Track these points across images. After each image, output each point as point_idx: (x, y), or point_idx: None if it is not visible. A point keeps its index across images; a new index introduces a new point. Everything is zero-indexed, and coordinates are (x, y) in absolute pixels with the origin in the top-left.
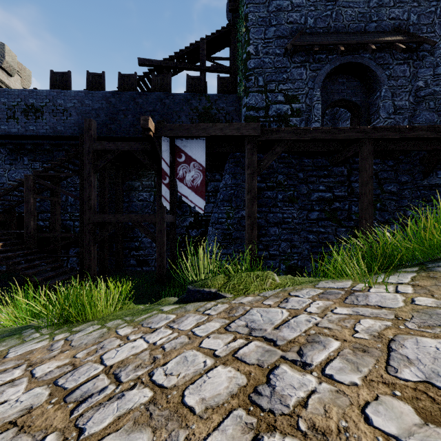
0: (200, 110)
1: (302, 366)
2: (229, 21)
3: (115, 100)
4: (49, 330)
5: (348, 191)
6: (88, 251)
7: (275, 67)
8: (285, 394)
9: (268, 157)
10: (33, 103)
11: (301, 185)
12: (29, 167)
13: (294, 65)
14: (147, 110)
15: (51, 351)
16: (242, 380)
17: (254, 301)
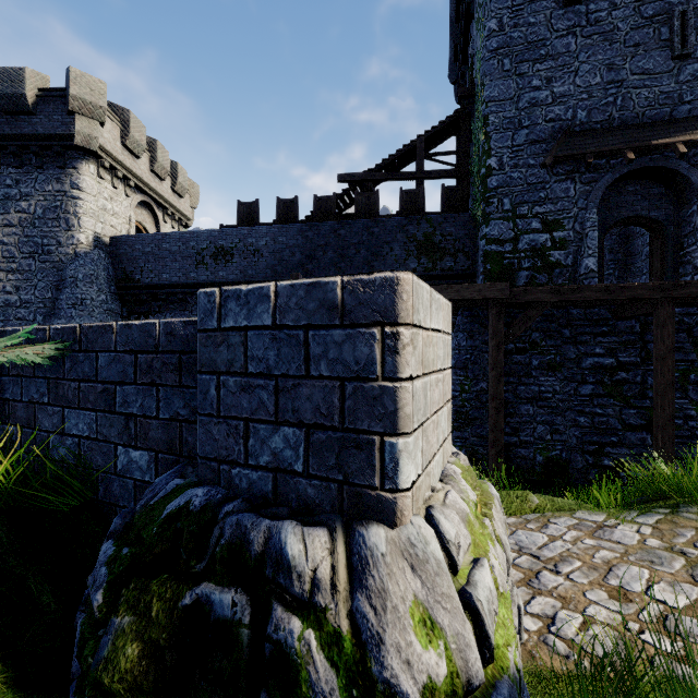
0: (419, 238)
1: (556, 572)
2: (453, 84)
3: (312, 233)
4: None
5: (641, 356)
6: None
7: (527, 183)
8: (546, 583)
9: (519, 323)
10: (222, 245)
11: (567, 347)
12: None
13: (556, 178)
14: (350, 243)
15: None
16: (521, 575)
17: (518, 523)
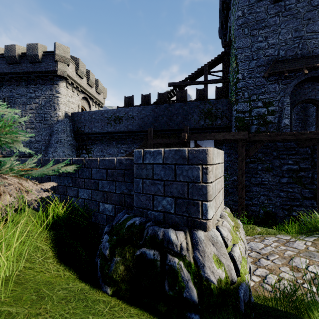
0: (205, 111)
1: (267, 259)
2: (221, 38)
3: (157, 110)
4: None
5: (311, 165)
6: None
7: (256, 85)
8: (263, 263)
9: (252, 150)
10: (118, 115)
11: (275, 160)
12: (115, 147)
13: (270, 82)
14: (174, 114)
15: None
16: (252, 260)
17: (251, 239)
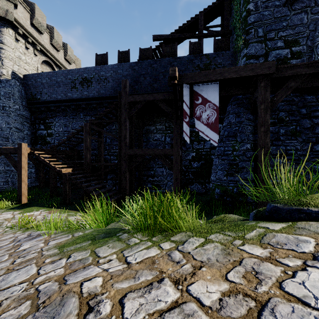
0: (201, 67)
1: None
2: None
3: (138, 67)
4: (144, 236)
5: None
6: (124, 175)
7: (274, 17)
8: None
9: (281, 92)
10: (86, 76)
11: (304, 120)
12: (83, 119)
13: (294, 12)
14: (160, 72)
15: (179, 264)
16: None
17: None
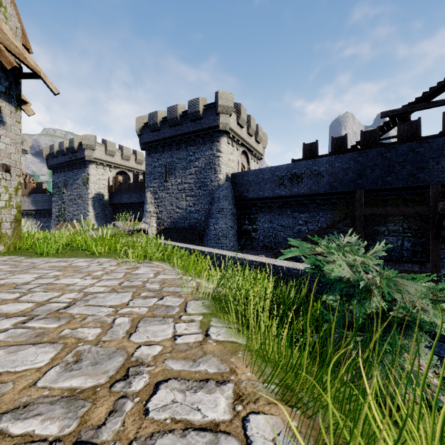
0: None
1: None
2: None
3: (362, 158)
4: None
5: None
6: None
7: None
8: None
9: None
10: (295, 172)
11: None
12: (290, 216)
13: None
14: (396, 162)
15: None
16: None
17: None
